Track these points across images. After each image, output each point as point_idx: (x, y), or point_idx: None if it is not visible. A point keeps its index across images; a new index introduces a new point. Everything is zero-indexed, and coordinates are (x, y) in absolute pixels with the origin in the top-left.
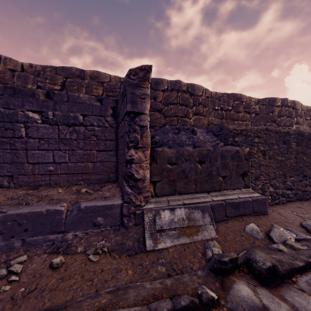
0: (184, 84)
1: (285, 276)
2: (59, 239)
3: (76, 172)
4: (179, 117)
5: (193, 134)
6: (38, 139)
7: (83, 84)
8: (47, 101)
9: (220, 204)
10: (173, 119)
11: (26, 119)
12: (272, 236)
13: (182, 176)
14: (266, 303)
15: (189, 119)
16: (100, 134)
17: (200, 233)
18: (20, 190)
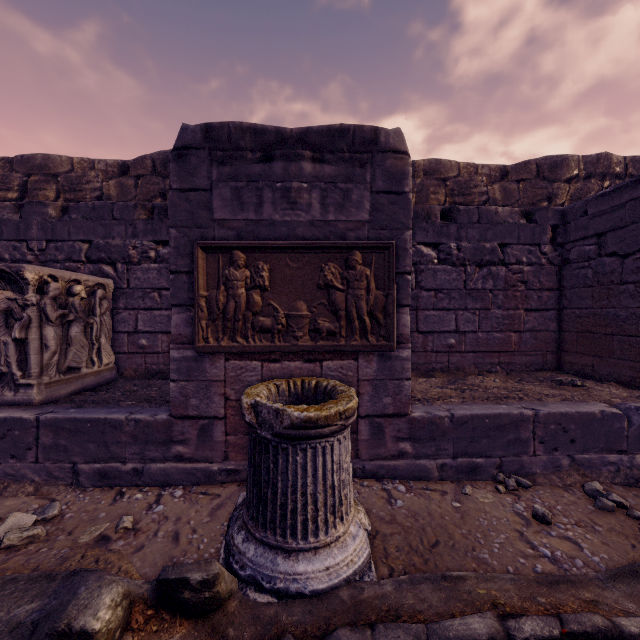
0: (619, 159)
1: None
2: (623, 464)
3: (488, 349)
4: None
5: None
6: (432, 292)
7: (413, 188)
8: (447, 225)
9: None
10: None
11: (417, 259)
12: None
13: None
14: None
15: None
16: (531, 278)
17: None
18: (412, 377)
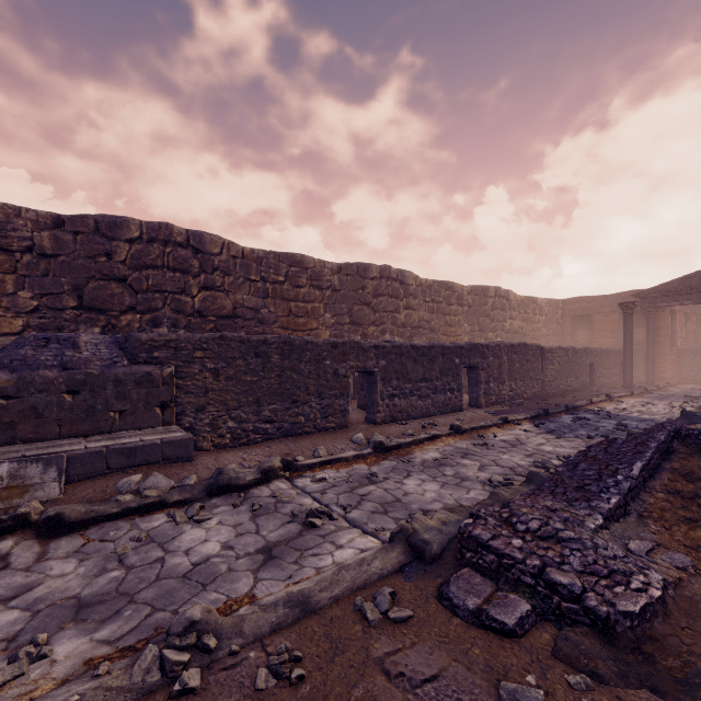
0: (181, 231)
1: (79, 525)
2: None
3: None
4: (168, 294)
5: (72, 349)
6: None
7: None
8: None
9: (96, 452)
10: (152, 298)
11: None
12: (141, 487)
13: (31, 415)
14: (15, 551)
15: (190, 298)
16: None
17: (30, 495)
18: None
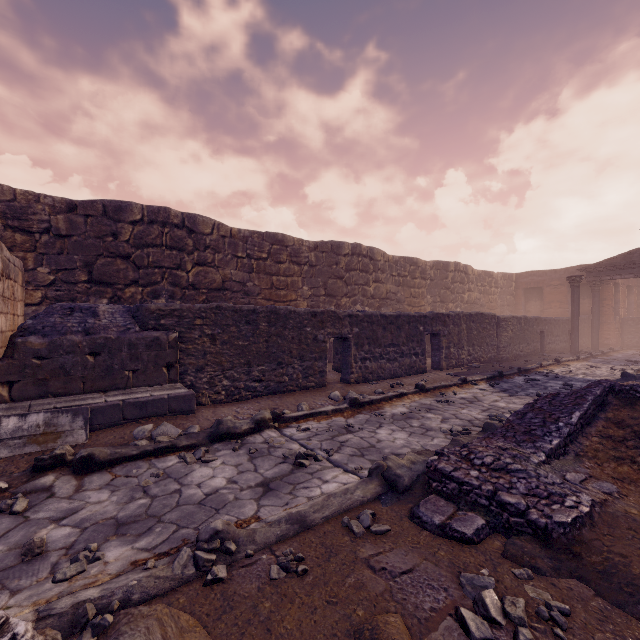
0: (177, 213)
1: (106, 464)
2: None
3: None
4: (166, 269)
5: (93, 317)
6: None
7: None
8: None
9: (114, 405)
10: (152, 273)
11: None
12: (153, 434)
13: (60, 373)
14: (57, 484)
15: (185, 273)
16: None
17: (62, 440)
18: None
